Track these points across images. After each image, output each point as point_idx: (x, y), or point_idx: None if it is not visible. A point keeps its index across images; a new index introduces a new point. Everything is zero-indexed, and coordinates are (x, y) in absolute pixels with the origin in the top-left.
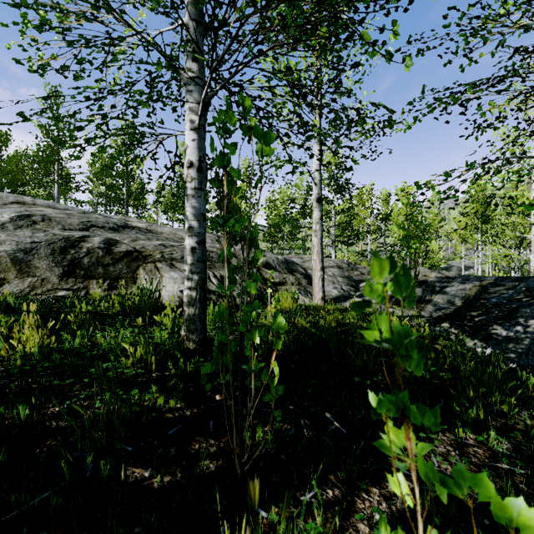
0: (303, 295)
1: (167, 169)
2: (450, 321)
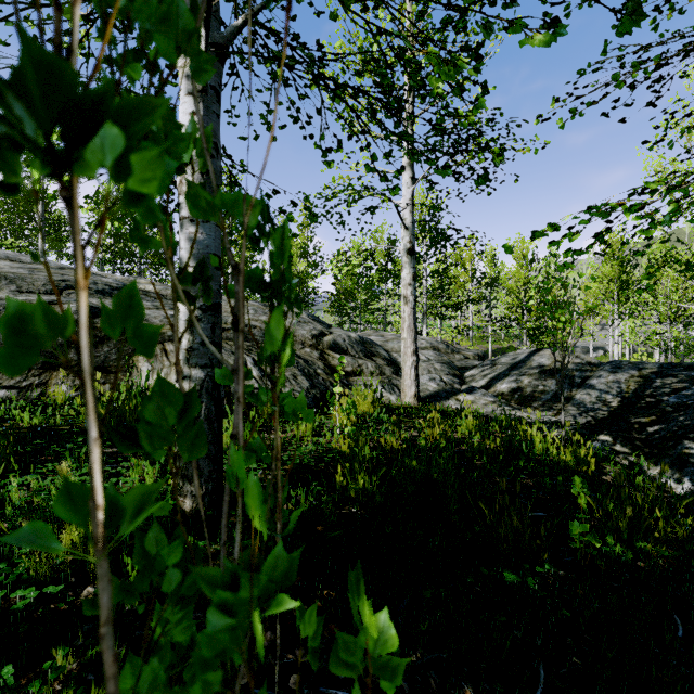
0: (387, 391)
1: None
2: (611, 432)
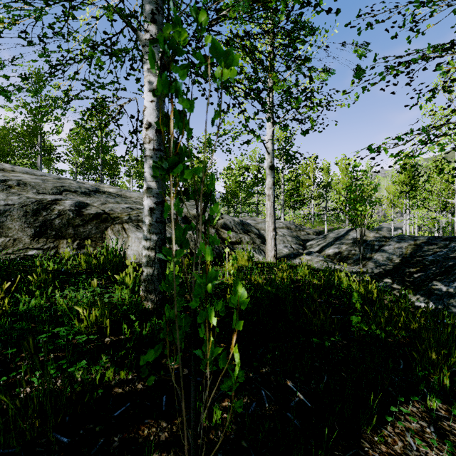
0: (257, 253)
1: (129, 135)
2: (392, 277)
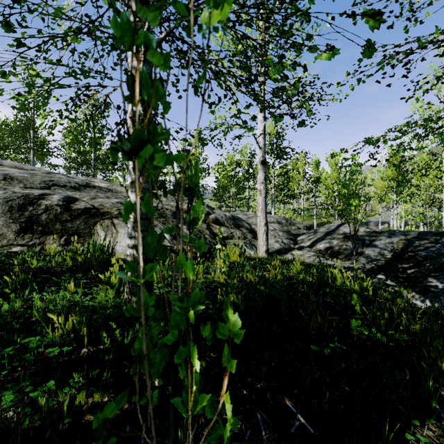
0: (248, 248)
1: (116, 126)
2: (385, 273)
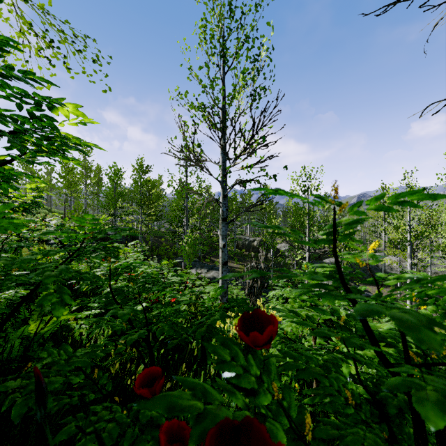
0: None
1: None
2: None
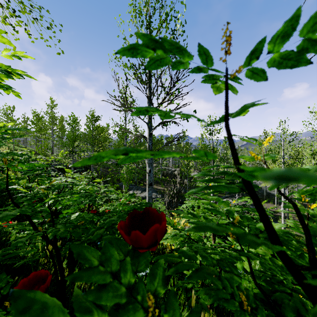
0: None
1: None
2: None
